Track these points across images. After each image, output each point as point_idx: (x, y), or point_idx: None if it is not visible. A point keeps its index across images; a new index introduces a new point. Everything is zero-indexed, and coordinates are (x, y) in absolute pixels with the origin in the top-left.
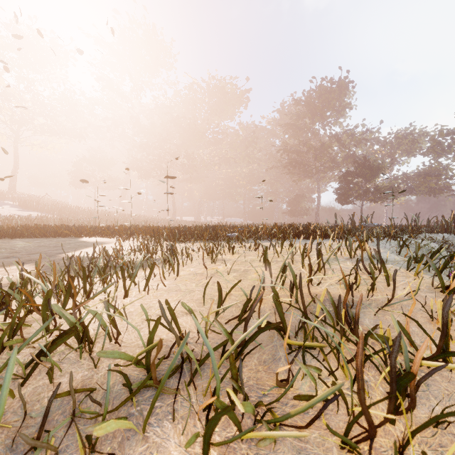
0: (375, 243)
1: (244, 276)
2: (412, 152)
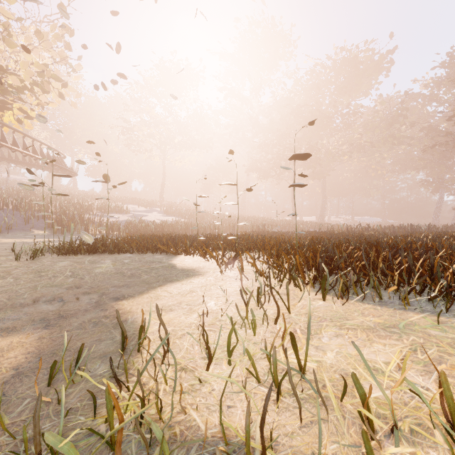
0: None
1: None
2: None
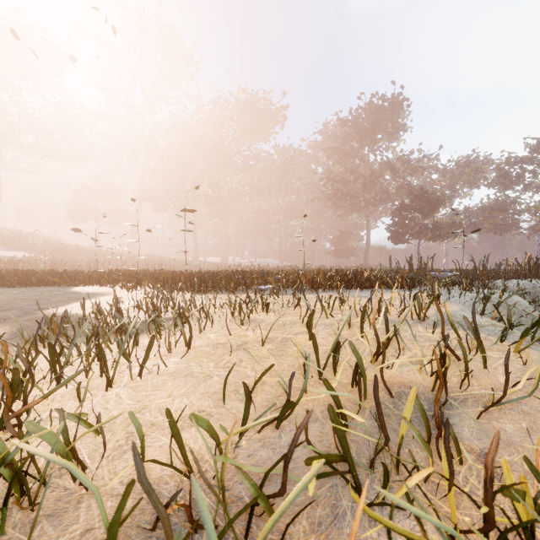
0: (444, 296)
1: (283, 350)
2: (476, 183)
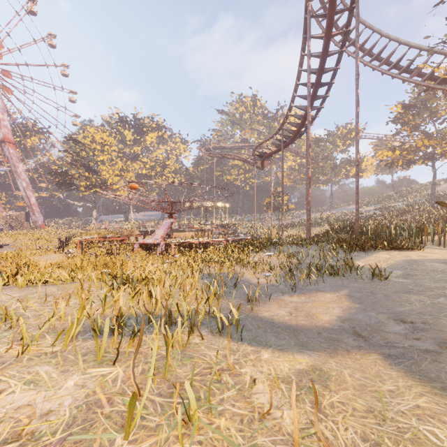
0: None
1: (27, 294)
2: None
